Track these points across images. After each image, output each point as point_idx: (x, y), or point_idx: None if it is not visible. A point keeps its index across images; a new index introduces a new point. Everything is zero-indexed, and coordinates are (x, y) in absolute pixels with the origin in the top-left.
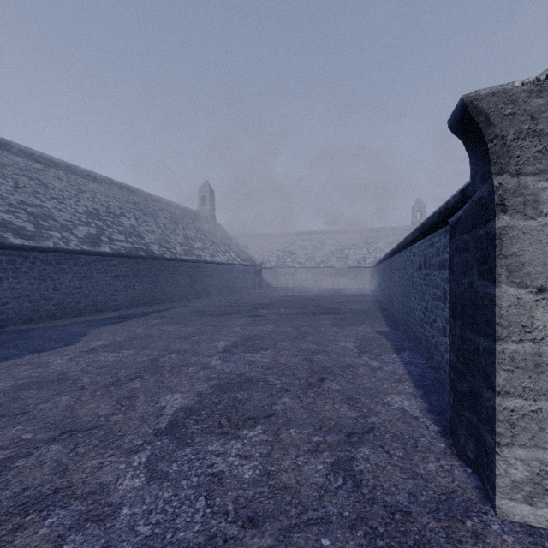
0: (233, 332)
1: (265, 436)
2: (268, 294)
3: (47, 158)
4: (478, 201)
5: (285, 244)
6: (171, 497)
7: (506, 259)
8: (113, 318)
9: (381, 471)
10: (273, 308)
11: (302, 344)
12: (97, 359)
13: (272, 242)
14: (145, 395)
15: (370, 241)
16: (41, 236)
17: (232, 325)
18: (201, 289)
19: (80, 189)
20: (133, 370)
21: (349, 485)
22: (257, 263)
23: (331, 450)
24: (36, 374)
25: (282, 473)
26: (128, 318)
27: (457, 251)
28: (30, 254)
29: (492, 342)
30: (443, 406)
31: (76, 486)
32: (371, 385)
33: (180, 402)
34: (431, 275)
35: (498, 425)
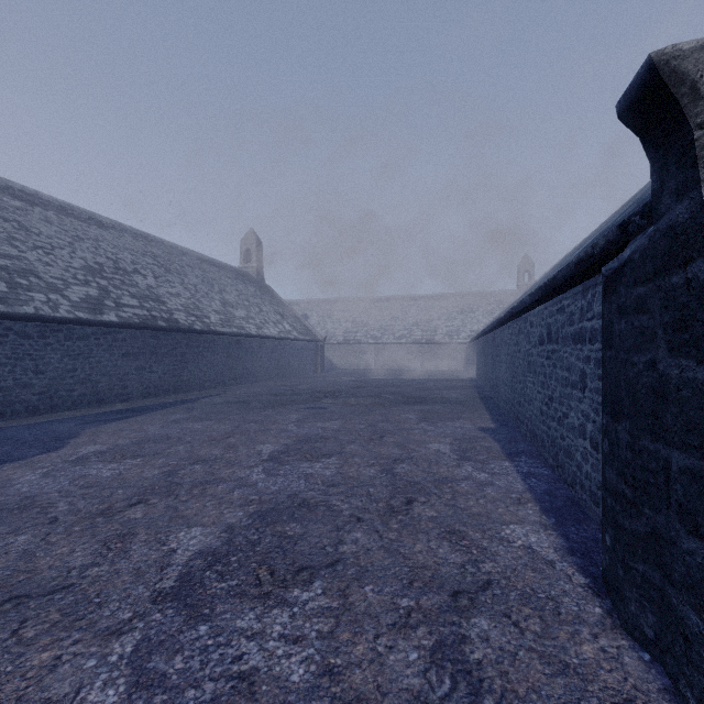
0: (284, 431)
1: (326, 599)
2: (333, 378)
3: (31, 194)
4: (667, 231)
5: (355, 313)
6: None
7: None
8: (120, 411)
9: (510, 661)
10: (340, 397)
11: (380, 448)
12: (85, 473)
13: (339, 311)
14: (148, 530)
15: (465, 309)
16: (17, 299)
17: (283, 421)
18: (244, 372)
19: (76, 236)
20: (135, 490)
21: (463, 692)
22: (319, 337)
23: (430, 624)
24: None
25: (353, 669)
26: (140, 411)
27: (622, 313)
28: None
29: (700, 460)
30: (587, 542)
31: None
32: (479, 510)
33: (199, 543)
34: (559, 352)
35: None
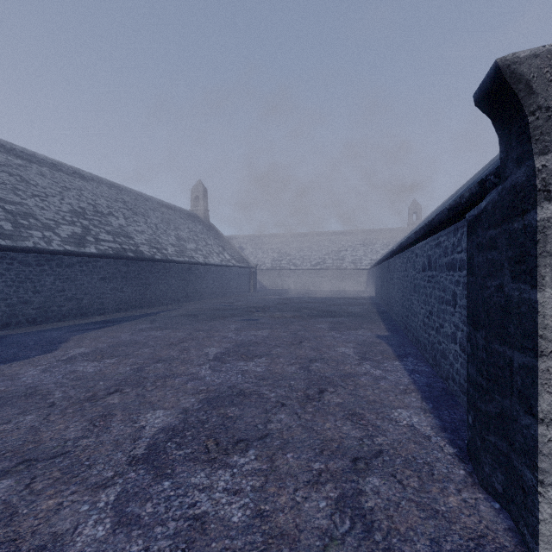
0: (225, 338)
1: (258, 463)
2: (263, 296)
3: (30, 154)
4: (511, 189)
5: (280, 245)
6: (141, 551)
7: (551, 258)
8: (98, 322)
9: (395, 508)
10: (268, 311)
11: (299, 351)
12: (74, 369)
13: (267, 244)
14: (124, 412)
15: (366, 242)
16: (20, 236)
17: (225, 330)
18: (194, 292)
19: (65, 187)
20: (112, 382)
21: (359, 530)
22: (252, 265)
23: (335, 481)
24: (2, 388)
25: (277, 513)
26: (114, 322)
27: (480, 249)
28: (7, 255)
29: (533, 359)
30: (456, 422)
31: (23, 539)
32: (375, 398)
33: (162, 421)
34: (437, 277)
35: (542, 460)
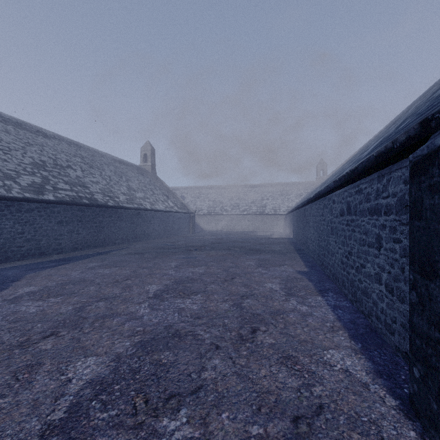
0: (166, 275)
1: (189, 429)
2: (200, 236)
3: None
4: None
5: (215, 195)
6: None
7: None
8: (54, 261)
9: None
10: (204, 250)
11: (231, 287)
12: (16, 309)
13: (204, 194)
14: (53, 360)
15: (283, 193)
16: None
17: (166, 267)
18: (142, 233)
19: (28, 143)
20: (51, 323)
21: None
22: (191, 211)
23: None
24: None
25: None
26: (68, 261)
27: (436, 190)
28: None
29: None
30: (389, 364)
31: None
32: (305, 337)
33: (91, 372)
34: (357, 221)
35: None
